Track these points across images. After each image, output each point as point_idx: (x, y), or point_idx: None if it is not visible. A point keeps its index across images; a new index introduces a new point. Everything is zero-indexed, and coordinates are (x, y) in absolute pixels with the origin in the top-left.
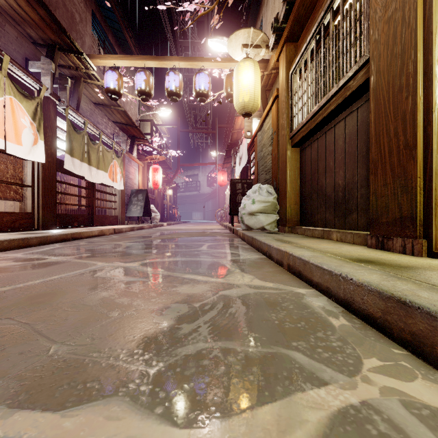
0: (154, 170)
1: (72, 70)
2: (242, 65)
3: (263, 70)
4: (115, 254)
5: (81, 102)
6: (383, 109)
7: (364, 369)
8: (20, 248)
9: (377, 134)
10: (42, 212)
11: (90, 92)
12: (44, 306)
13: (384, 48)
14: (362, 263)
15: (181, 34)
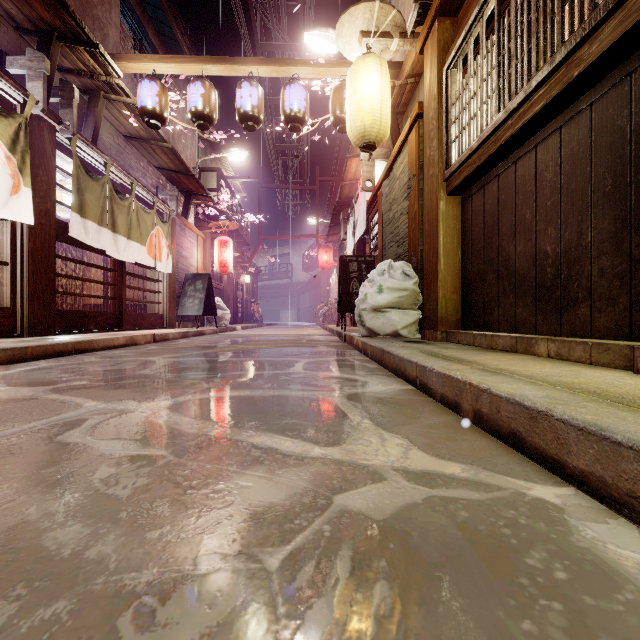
0: (221, 243)
1: (85, 77)
2: (361, 64)
3: (392, 81)
4: (133, 381)
5: (102, 133)
6: None
7: None
8: None
9: None
10: (30, 307)
11: (117, 116)
12: None
13: None
14: None
15: (262, 34)
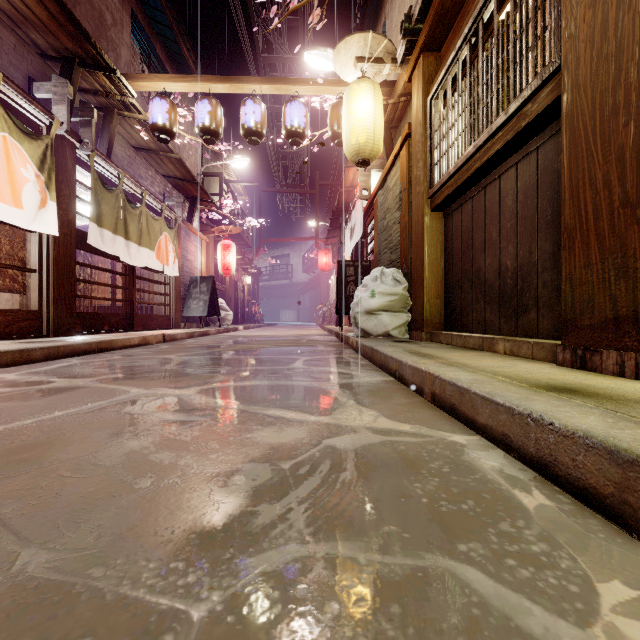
0: (224, 247)
1: (101, 96)
2: (356, 88)
3: (386, 98)
4: (160, 374)
5: (115, 146)
6: (584, 144)
7: (604, 609)
8: (16, 364)
9: (574, 185)
10: (54, 310)
11: (128, 130)
12: (27, 467)
13: (585, 47)
14: (560, 394)
15: (264, 46)
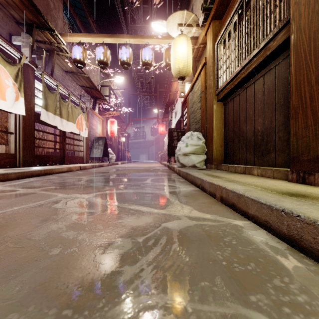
0: (111, 122)
1: (47, 44)
2: (178, 39)
3: (193, 46)
4: (75, 186)
5: (55, 70)
6: (304, 61)
7: None
8: (0, 181)
9: (298, 83)
10: (23, 153)
11: (62, 62)
12: None
13: (305, 8)
14: (297, 198)
15: (131, 21)
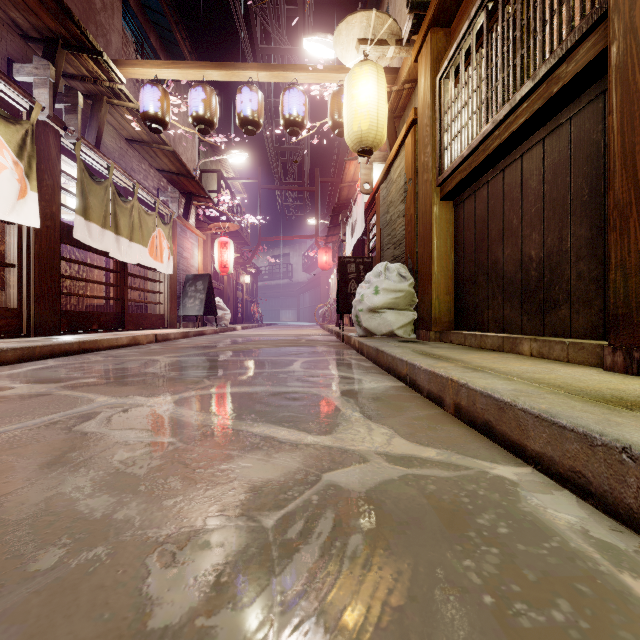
0: (221, 244)
1: (89, 83)
2: (358, 71)
3: (389, 86)
4: (139, 378)
5: (105, 137)
6: None
7: None
8: None
9: (627, 152)
10: (36, 308)
11: (119, 120)
12: None
13: None
14: None
15: (262, 38)
